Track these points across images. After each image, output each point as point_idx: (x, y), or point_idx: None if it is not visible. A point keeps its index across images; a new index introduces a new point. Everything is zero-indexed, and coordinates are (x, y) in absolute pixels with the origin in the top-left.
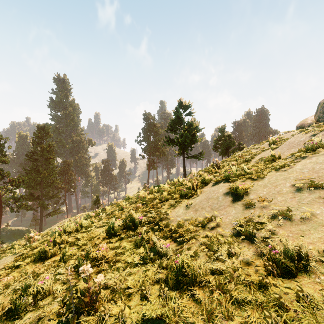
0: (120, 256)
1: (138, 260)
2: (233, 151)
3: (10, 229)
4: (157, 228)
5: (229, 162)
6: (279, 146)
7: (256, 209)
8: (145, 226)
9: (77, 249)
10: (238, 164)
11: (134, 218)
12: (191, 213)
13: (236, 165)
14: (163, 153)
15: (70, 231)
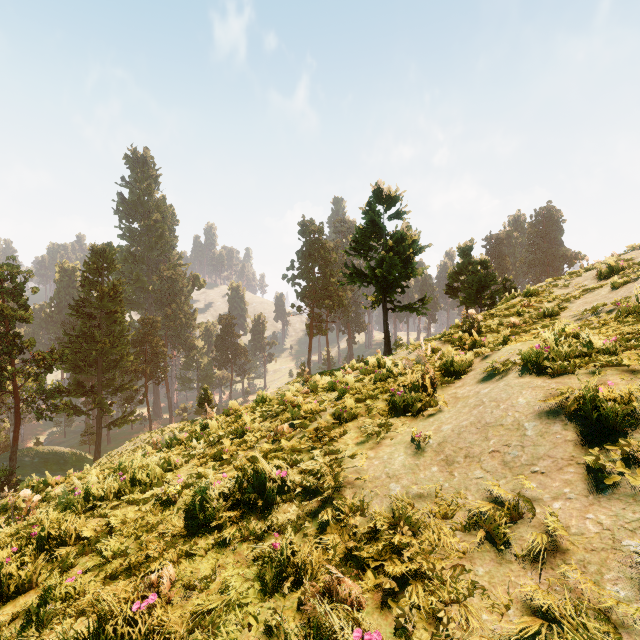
0: (202, 635)
1: None
2: (493, 295)
3: (40, 451)
4: (329, 516)
5: (501, 318)
6: (634, 278)
7: None
8: (293, 501)
9: (95, 569)
10: (526, 324)
11: (265, 475)
12: (432, 470)
13: (521, 325)
14: (339, 301)
15: (102, 496)
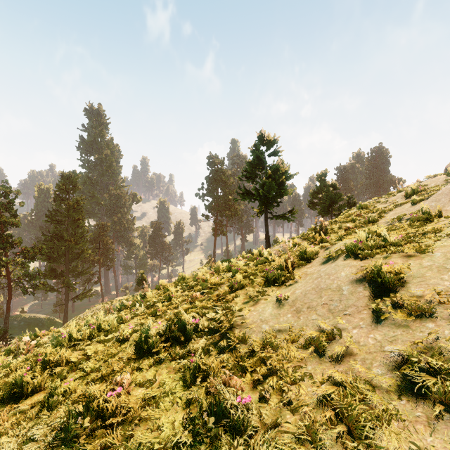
0: (150, 408)
1: (183, 430)
2: (340, 208)
3: (24, 317)
4: (224, 344)
5: (341, 223)
6: (426, 198)
7: (442, 323)
8: (203, 337)
9: (80, 379)
10: (356, 227)
11: (185, 322)
12: (288, 316)
13: (353, 228)
14: (235, 212)
15: (80, 338)
